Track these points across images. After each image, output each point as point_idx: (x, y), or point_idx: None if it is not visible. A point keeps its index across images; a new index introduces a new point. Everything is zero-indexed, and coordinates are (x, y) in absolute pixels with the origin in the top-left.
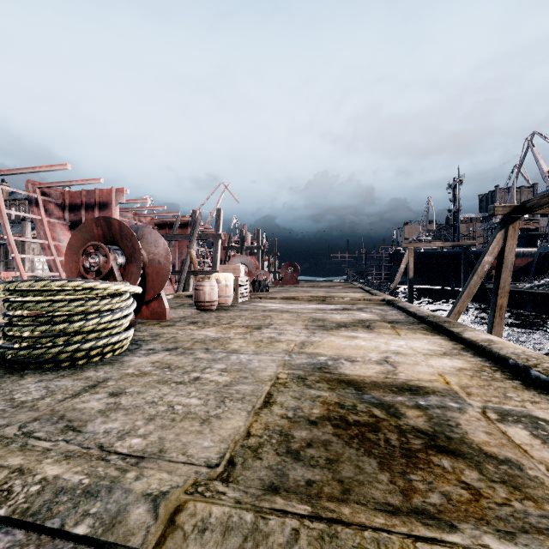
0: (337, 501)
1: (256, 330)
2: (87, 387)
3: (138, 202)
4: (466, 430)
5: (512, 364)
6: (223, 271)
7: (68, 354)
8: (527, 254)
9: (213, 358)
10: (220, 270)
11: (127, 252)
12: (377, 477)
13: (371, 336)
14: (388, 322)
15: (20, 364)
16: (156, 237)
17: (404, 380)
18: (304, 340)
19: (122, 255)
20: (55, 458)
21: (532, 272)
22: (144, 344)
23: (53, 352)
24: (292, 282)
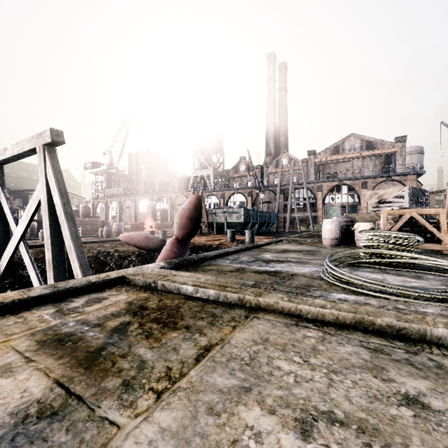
0: (210, 304)
1: None
2: None
3: None
4: (111, 312)
5: None
6: None
7: None
8: None
9: None
10: None
11: None
12: (187, 306)
13: None
14: None
15: None
16: None
17: (27, 353)
18: None
19: None
20: (328, 307)
21: None
22: None
23: None
24: None
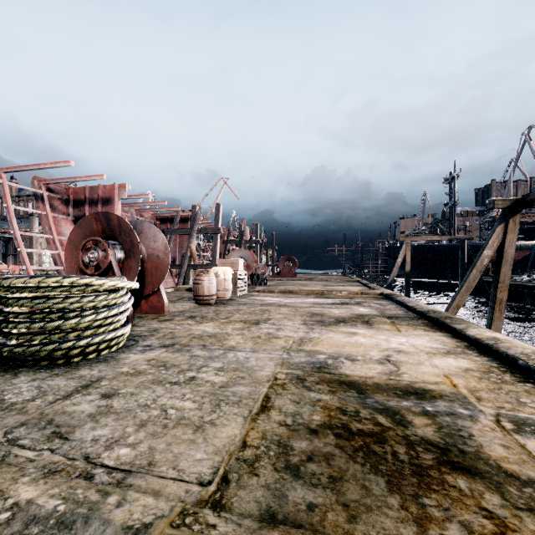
0: (343, 531)
1: (253, 325)
2: (79, 387)
3: (140, 197)
4: (480, 442)
5: (522, 366)
6: (222, 265)
7: (63, 351)
8: (525, 247)
9: (209, 355)
10: (219, 264)
11: (126, 247)
12: (386, 500)
13: (371, 332)
14: (387, 317)
15: (15, 362)
16: (155, 232)
17: (408, 382)
18: (303, 337)
19: (121, 250)
20: (32, 476)
21: (529, 265)
22: (141, 340)
23: (48, 349)
24: (290, 275)
